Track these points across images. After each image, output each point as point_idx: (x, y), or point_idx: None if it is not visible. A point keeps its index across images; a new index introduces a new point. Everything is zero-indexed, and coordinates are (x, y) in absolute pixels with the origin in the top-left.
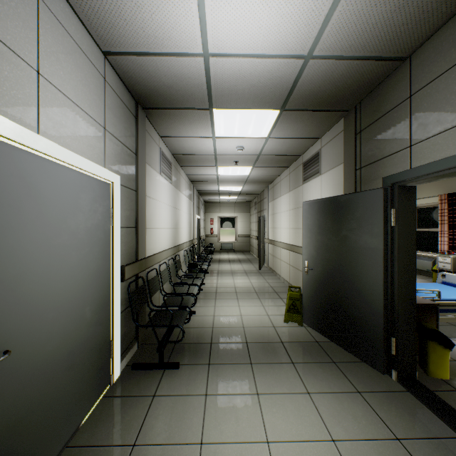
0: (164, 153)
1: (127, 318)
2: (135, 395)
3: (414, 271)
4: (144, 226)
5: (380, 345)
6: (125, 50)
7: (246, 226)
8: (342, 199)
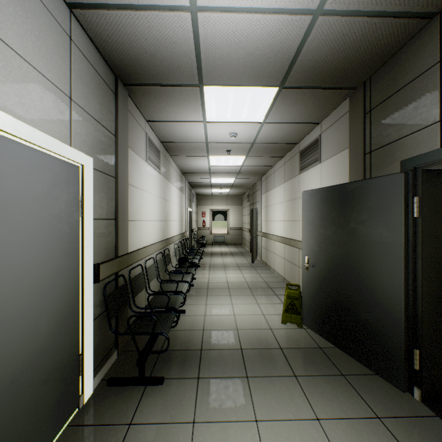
0: (151, 139)
1: (104, 324)
2: (107, 423)
3: (441, 270)
4: (126, 218)
5: (400, 357)
6: (94, 0)
7: (238, 219)
8: (350, 187)
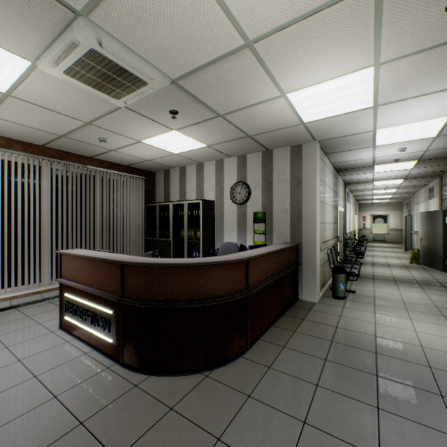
0: (347, 193)
1: (343, 250)
2: None
3: None
4: (345, 223)
5: (441, 262)
6: (349, 180)
7: (397, 222)
8: (432, 213)
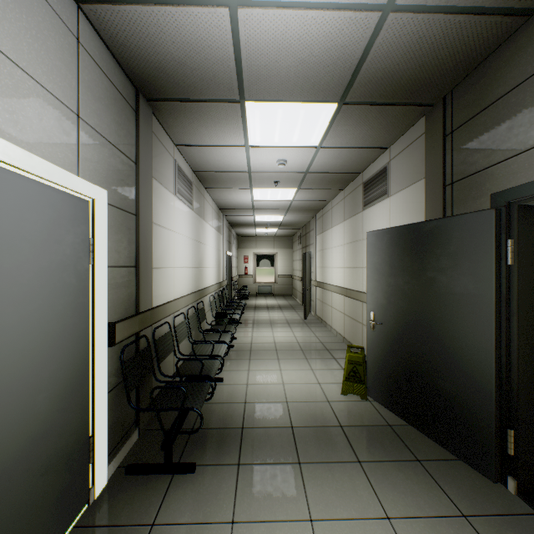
0: (181, 168)
1: (121, 397)
2: (124, 523)
3: None
4: (149, 265)
5: (490, 439)
6: None
7: (287, 265)
8: (427, 227)
